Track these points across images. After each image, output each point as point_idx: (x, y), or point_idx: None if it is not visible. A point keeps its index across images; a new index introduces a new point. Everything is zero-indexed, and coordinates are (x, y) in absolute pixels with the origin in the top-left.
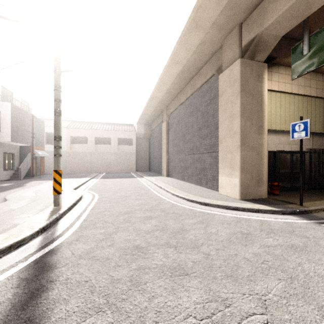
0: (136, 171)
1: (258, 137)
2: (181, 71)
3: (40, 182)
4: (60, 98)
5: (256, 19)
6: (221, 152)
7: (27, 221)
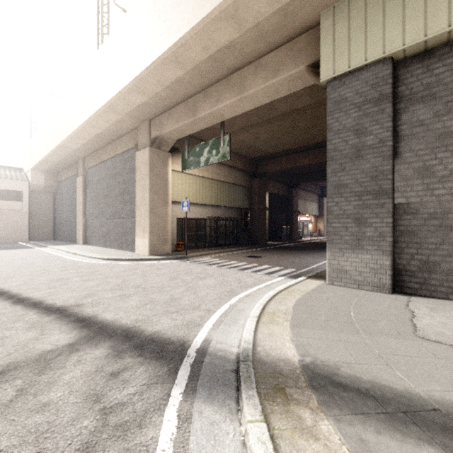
0: (30, 240)
1: (164, 208)
2: (101, 133)
3: None
4: None
5: (158, 124)
6: (137, 218)
7: None
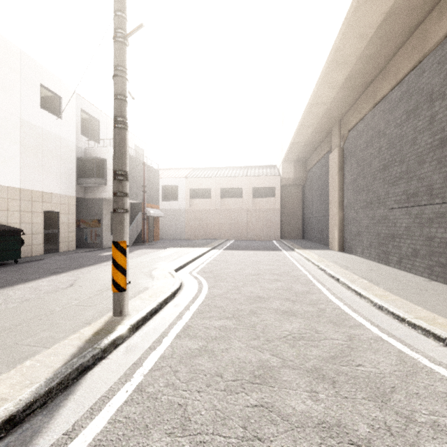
0: (281, 238)
1: None
2: (388, 15)
3: (146, 251)
4: (124, 92)
5: None
6: None
7: (21, 366)
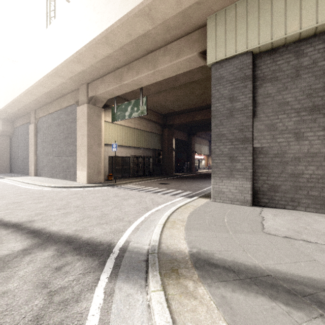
0: None
1: (98, 149)
2: (49, 92)
3: None
4: None
5: (94, 87)
6: (78, 156)
7: None
